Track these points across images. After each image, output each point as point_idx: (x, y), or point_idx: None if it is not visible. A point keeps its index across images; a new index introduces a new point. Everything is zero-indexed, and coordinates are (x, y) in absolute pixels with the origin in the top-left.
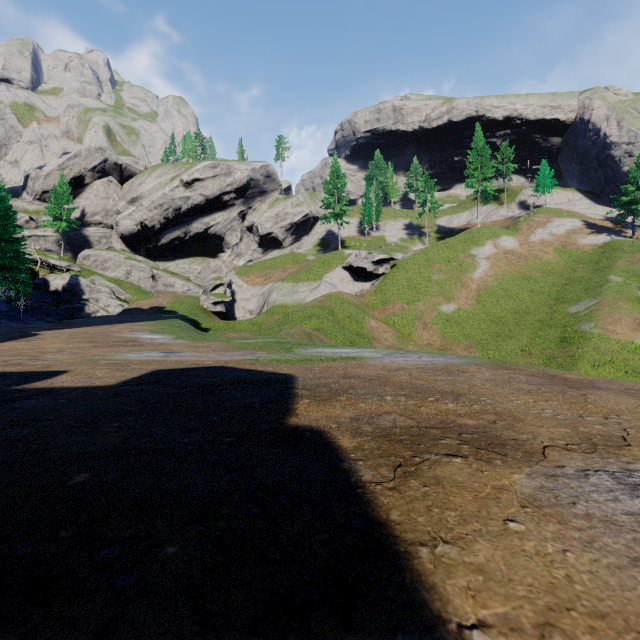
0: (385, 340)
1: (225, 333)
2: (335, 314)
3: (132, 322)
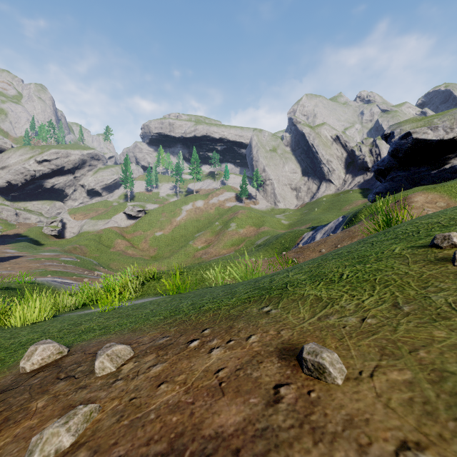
0: (119, 248)
1: (47, 247)
2: (102, 238)
3: (5, 245)
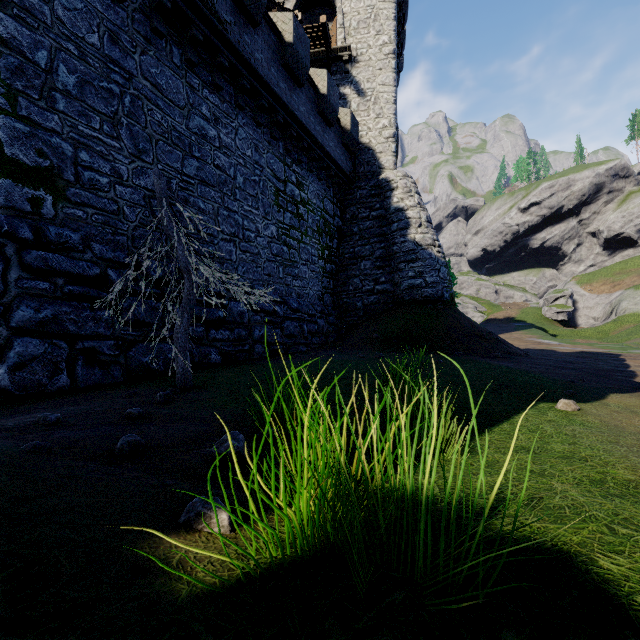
0: None
1: (574, 339)
2: None
3: (513, 331)
